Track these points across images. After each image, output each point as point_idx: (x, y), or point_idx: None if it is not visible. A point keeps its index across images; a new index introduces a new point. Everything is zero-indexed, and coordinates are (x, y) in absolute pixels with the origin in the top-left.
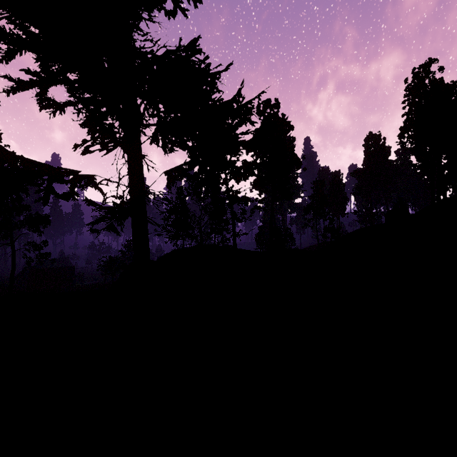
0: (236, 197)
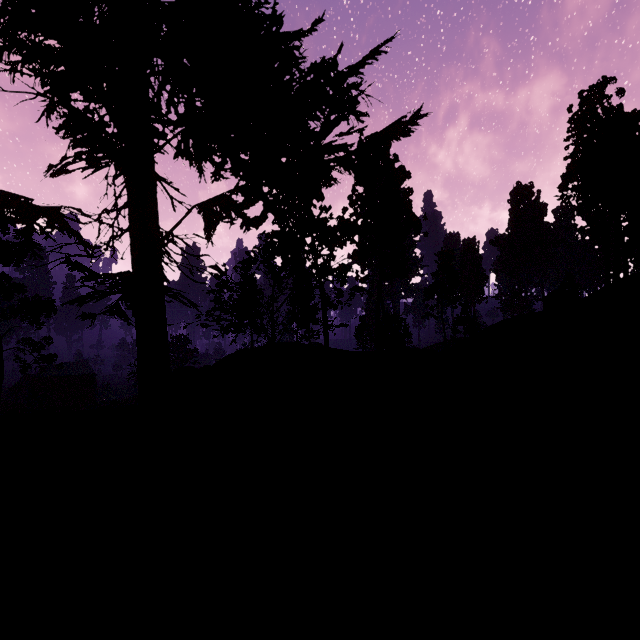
0: (329, 265)
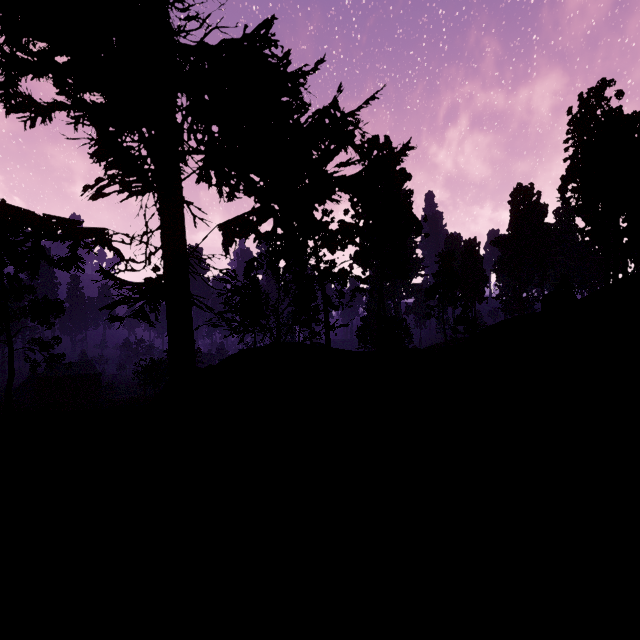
0: (330, 270)
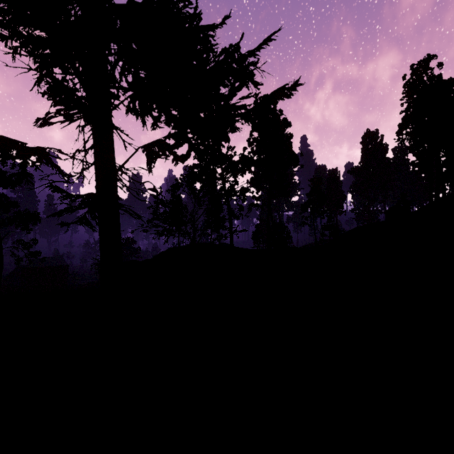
0: (234, 188)
